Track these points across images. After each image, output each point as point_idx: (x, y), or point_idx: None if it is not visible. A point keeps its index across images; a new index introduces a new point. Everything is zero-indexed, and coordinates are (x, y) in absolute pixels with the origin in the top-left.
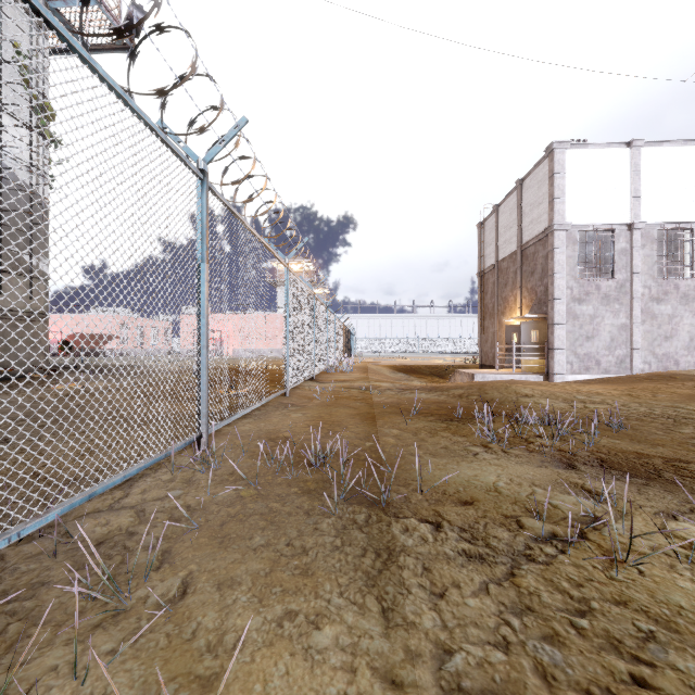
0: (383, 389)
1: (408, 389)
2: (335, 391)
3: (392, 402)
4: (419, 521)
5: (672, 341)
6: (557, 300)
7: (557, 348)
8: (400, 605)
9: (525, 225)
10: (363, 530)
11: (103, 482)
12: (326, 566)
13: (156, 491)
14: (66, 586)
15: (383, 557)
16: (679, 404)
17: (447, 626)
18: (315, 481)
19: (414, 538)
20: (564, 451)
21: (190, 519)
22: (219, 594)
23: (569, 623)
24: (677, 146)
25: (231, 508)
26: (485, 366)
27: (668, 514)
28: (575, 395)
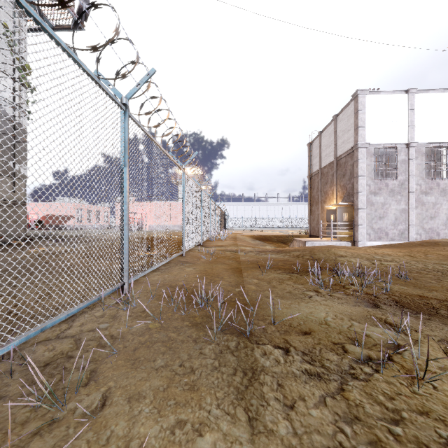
0: (247, 251)
1: (263, 251)
2: (215, 253)
3: (253, 260)
4: (273, 347)
5: (435, 220)
6: (360, 193)
7: (360, 224)
8: (261, 415)
9: (339, 144)
10: (234, 354)
11: (52, 319)
12: (207, 383)
13: (91, 324)
14: (14, 403)
15: (249, 375)
16: (443, 262)
17: (297, 433)
18: (201, 317)
19: (270, 360)
20: (370, 294)
21: (112, 346)
22: (129, 406)
23: (388, 431)
24: (438, 92)
25: (142, 337)
26: (313, 236)
27: (447, 341)
28: (373, 256)
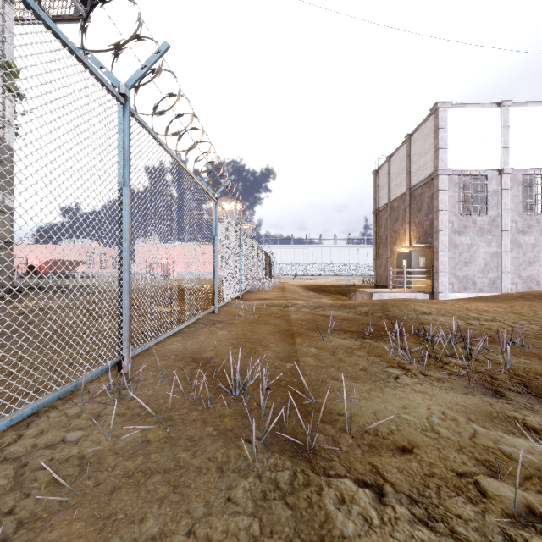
0: (299, 306)
1: (320, 306)
2: (257, 308)
3: (308, 319)
4: (355, 484)
5: (535, 266)
6: (441, 232)
7: (441, 271)
8: None
9: (413, 171)
10: (287, 502)
11: None
12: None
13: (53, 433)
14: None
15: None
16: None
17: None
18: (233, 417)
19: (354, 518)
20: (481, 373)
21: (69, 489)
22: None
23: None
24: (538, 106)
25: (131, 461)
26: (380, 286)
27: None
28: (467, 313)
